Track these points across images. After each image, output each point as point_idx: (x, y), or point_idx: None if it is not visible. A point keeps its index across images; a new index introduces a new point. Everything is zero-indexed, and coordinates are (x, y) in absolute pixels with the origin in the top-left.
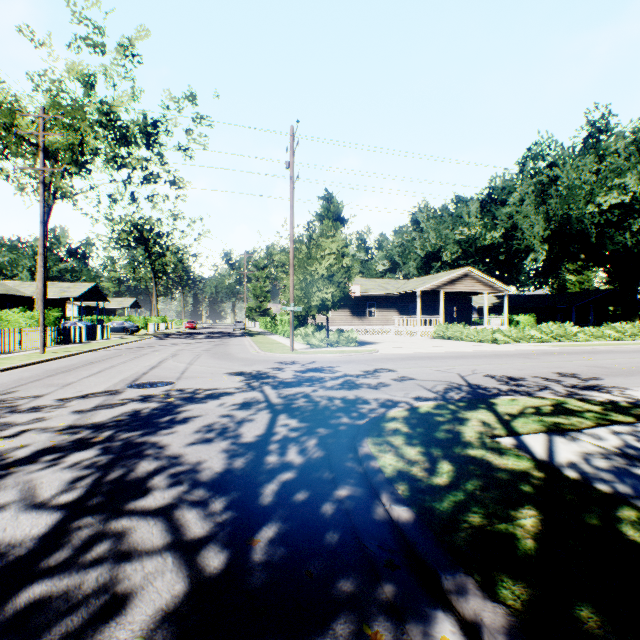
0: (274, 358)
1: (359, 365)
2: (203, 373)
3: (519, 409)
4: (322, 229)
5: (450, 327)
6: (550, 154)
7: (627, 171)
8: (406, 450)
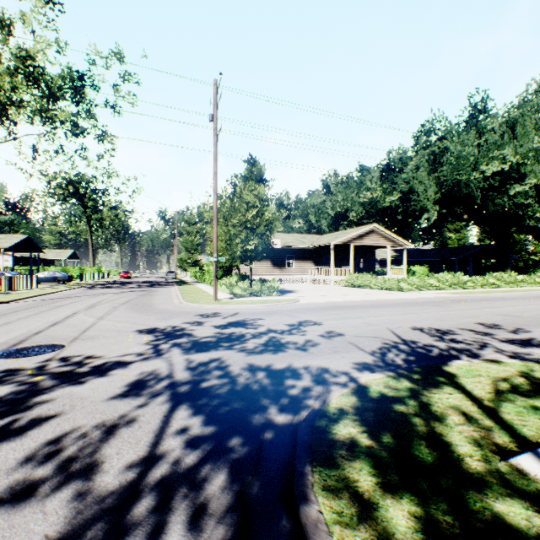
0: (196, 309)
1: (282, 317)
2: (108, 331)
3: (490, 384)
4: (245, 183)
5: (360, 276)
6: (440, 129)
7: (504, 145)
8: (388, 512)
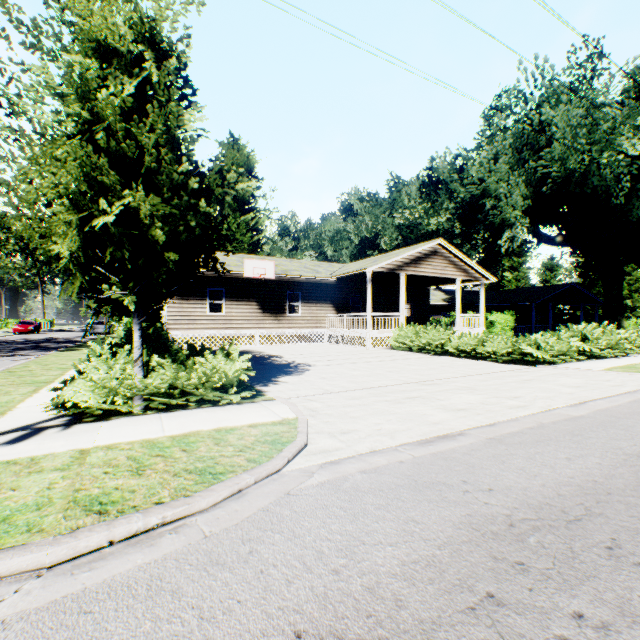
0: None
1: None
2: None
3: None
4: None
5: (423, 331)
6: (532, 97)
7: None
8: None
